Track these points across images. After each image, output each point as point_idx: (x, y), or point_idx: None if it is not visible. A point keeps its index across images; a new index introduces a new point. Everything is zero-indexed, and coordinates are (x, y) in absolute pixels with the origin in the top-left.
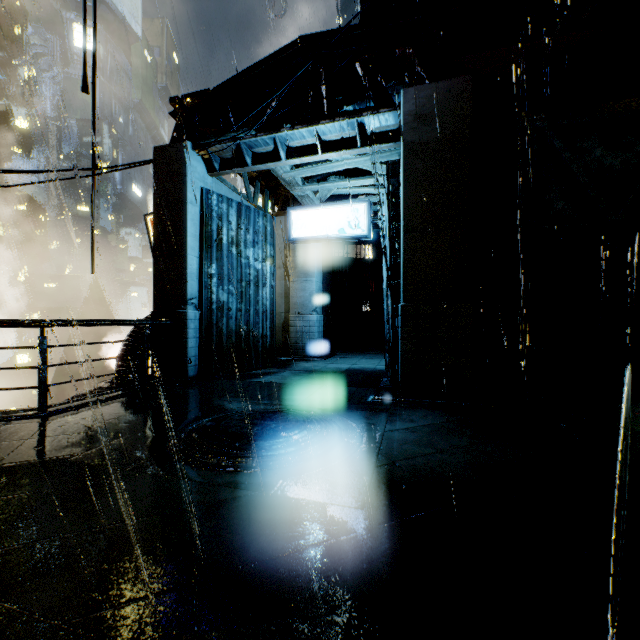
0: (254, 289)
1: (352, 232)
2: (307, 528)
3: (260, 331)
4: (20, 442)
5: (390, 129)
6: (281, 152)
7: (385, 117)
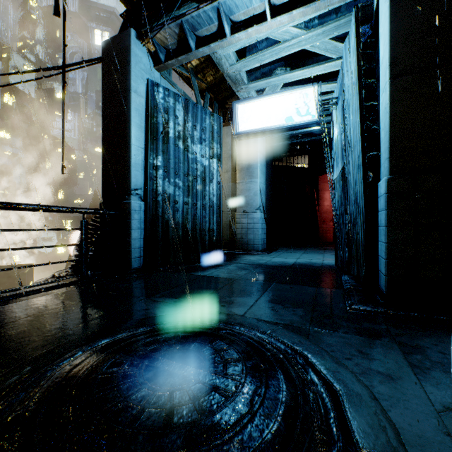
0: (201, 184)
1: (300, 119)
2: None
3: (207, 225)
4: None
5: None
6: (225, 25)
7: None
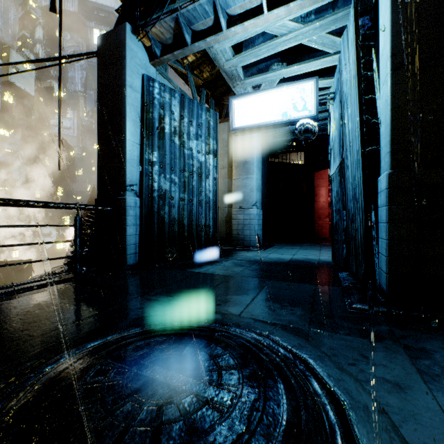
0: (197, 180)
1: (297, 114)
2: None
3: (203, 221)
4: None
5: None
6: (221, 19)
7: None
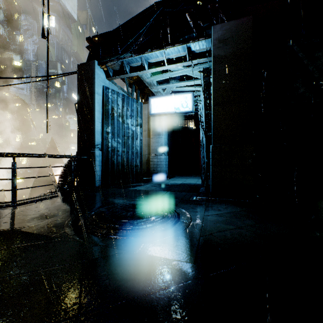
0: (131, 141)
1: (183, 109)
2: (158, 276)
3: (134, 163)
4: None
5: (205, 50)
6: (145, 65)
7: (202, 43)
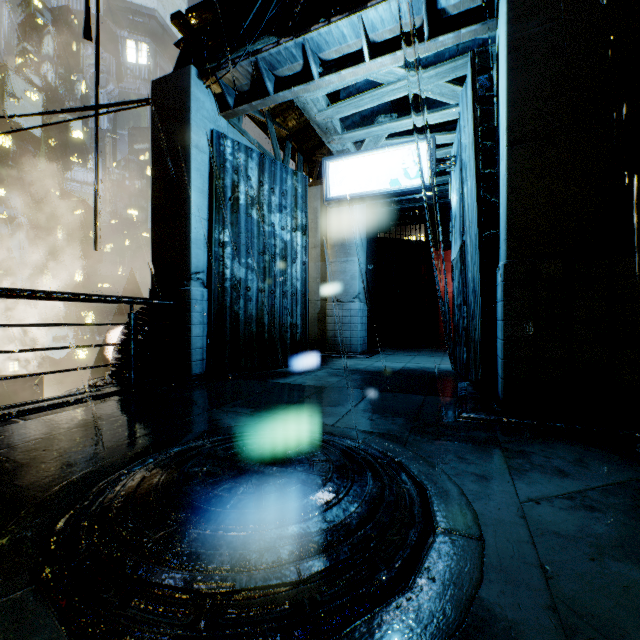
0: (281, 265)
1: (409, 183)
2: None
3: (288, 318)
4: None
5: (475, 5)
6: (312, 66)
7: None
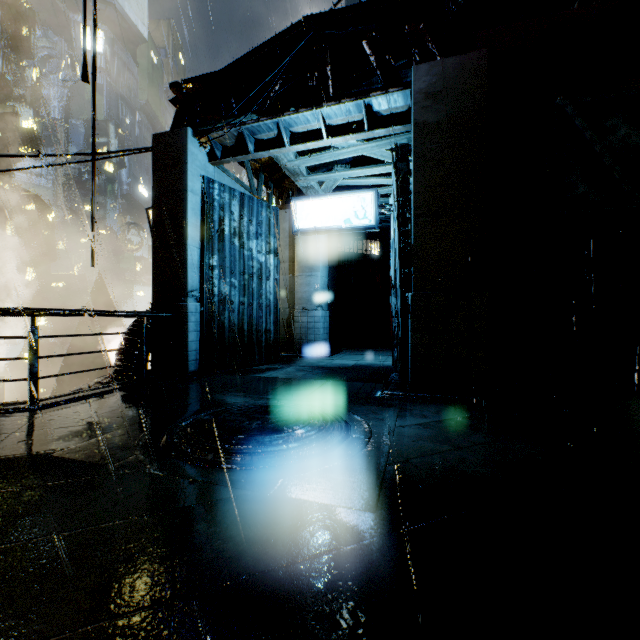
0: (257, 282)
1: (358, 222)
2: (310, 534)
3: (263, 326)
4: (4, 436)
5: (399, 111)
6: (285, 138)
7: (394, 98)
